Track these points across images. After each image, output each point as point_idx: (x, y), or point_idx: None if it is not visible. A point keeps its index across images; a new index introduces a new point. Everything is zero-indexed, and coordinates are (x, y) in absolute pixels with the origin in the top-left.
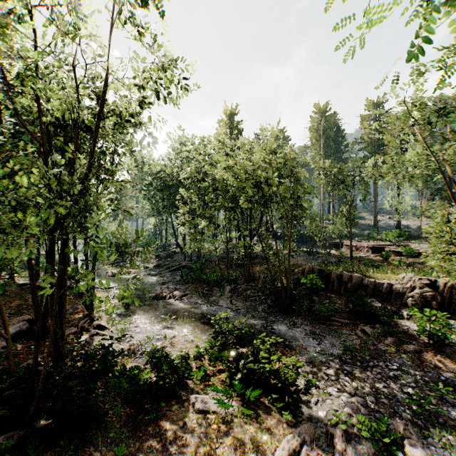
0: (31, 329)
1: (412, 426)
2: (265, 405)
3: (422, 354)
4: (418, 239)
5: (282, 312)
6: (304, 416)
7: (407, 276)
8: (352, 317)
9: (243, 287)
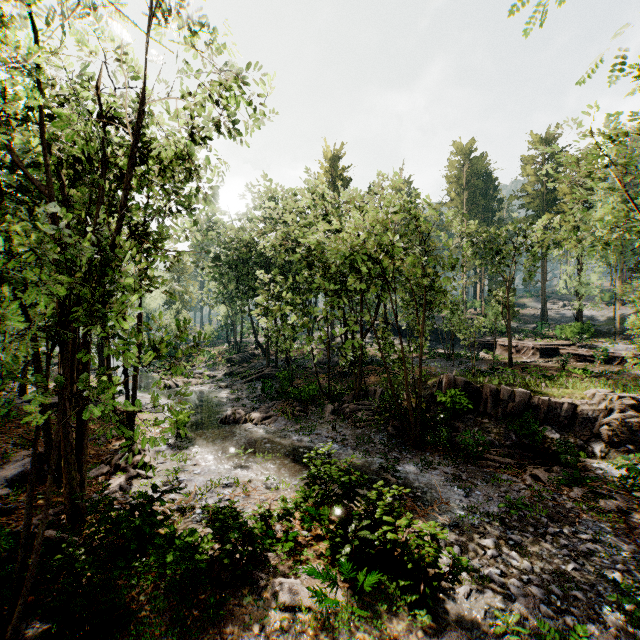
0: (42, 469)
1: (627, 639)
2: (388, 597)
3: (629, 515)
4: (609, 336)
5: (410, 445)
6: (450, 617)
7: (599, 392)
8: (515, 454)
9: (351, 407)
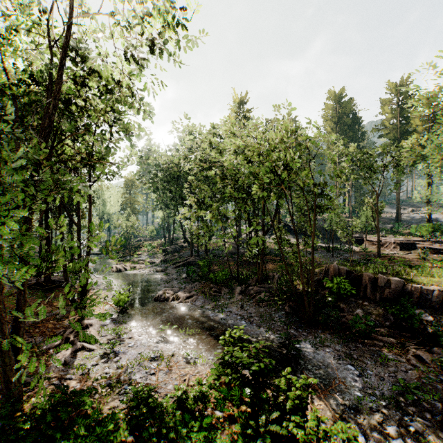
0: None
1: None
2: None
3: None
4: None
5: (304, 323)
6: None
7: None
8: (395, 333)
9: (255, 289)
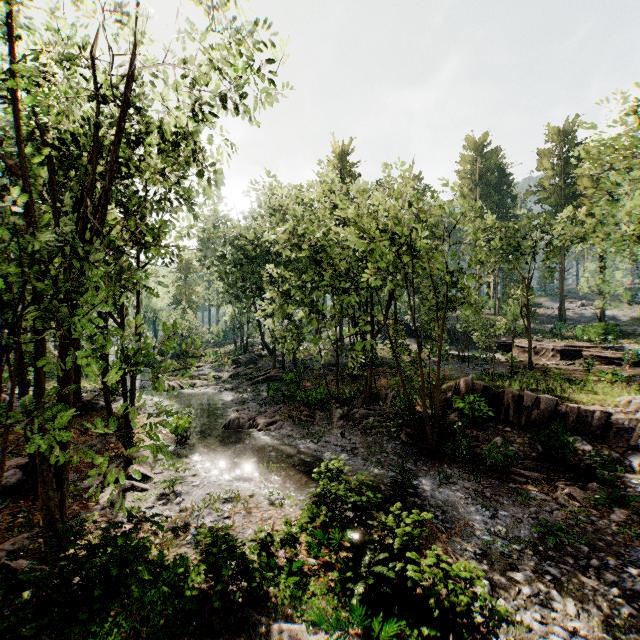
0: (27, 481)
1: None
2: None
3: None
4: (634, 337)
5: (425, 455)
6: None
7: (634, 399)
8: (543, 467)
9: (361, 412)
